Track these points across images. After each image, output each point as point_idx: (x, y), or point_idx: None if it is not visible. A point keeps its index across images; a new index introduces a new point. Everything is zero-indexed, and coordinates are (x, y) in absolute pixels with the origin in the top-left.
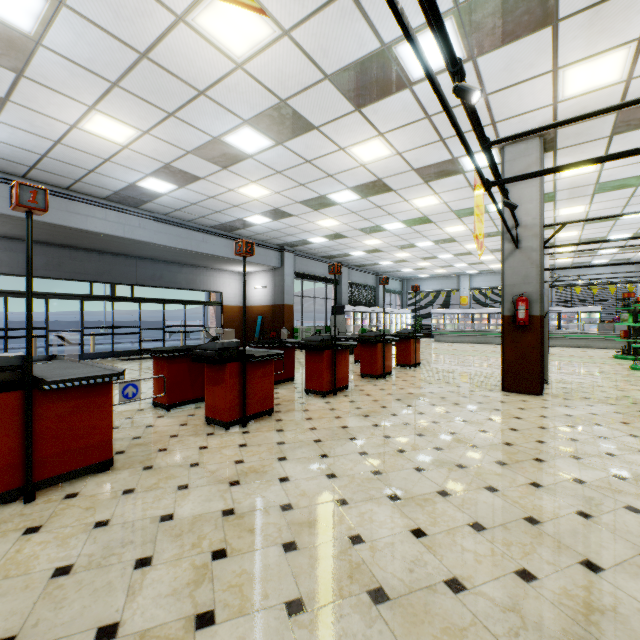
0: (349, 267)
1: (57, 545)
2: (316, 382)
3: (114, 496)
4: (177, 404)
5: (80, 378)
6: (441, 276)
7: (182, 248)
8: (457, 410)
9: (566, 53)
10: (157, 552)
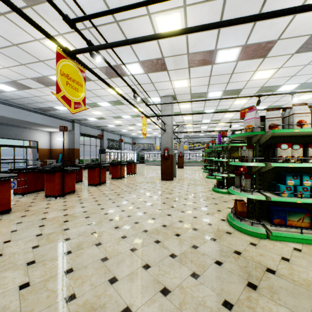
0: (107, 131)
1: (6, 228)
2: (92, 180)
3: (18, 217)
4: (28, 192)
5: (1, 177)
6: (149, 137)
7: (16, 118)
8: (144, 186)
9: (172, 78)
10: (45, 224)
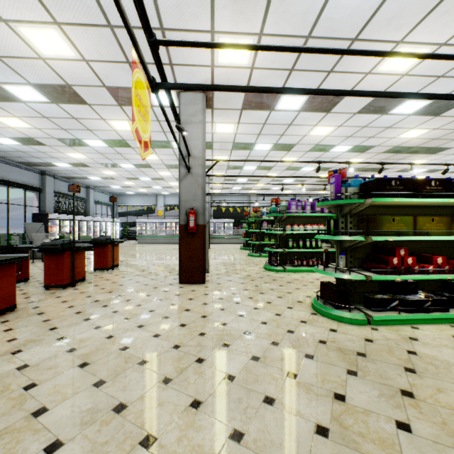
0: (56, 177)
1: None
2: None
3: None
4: None
5: None
6: (144, 194)
7: None
8: (138, 313)
9: (220, 19)
10: None
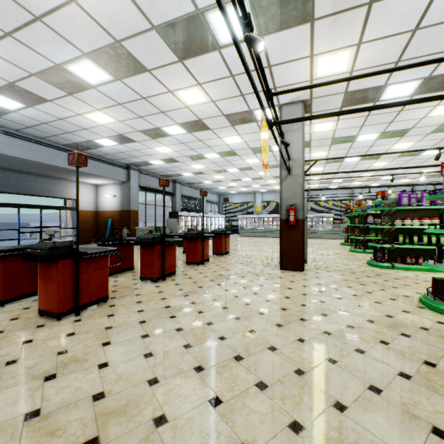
0: (182, 184)
1: None
2: (149, 271)
3: None
4: (13, 299)
5: None
6: (244, 193)
7: (35, 160)
8: (252, 285)
9: (318, 45)
10: None
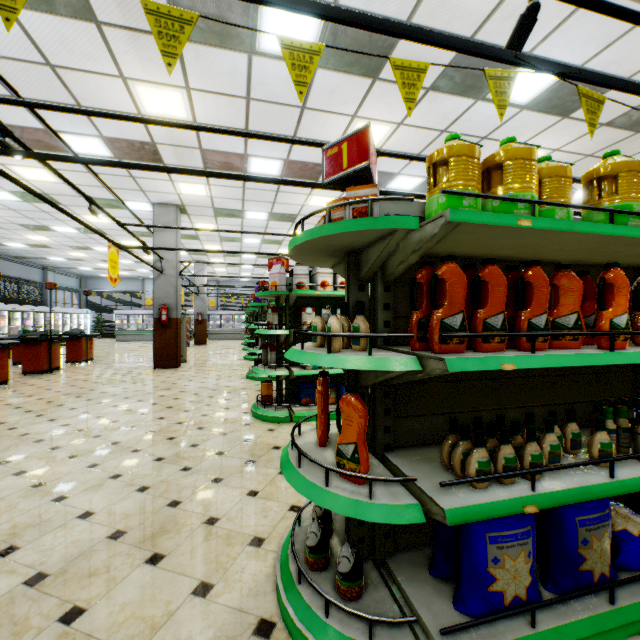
0: (2, 257)
1: None
2: None
3: None
4: None
5: None
6: (126, 278)
7: None
8: (113, 382)
9: (175, 177)
10: None
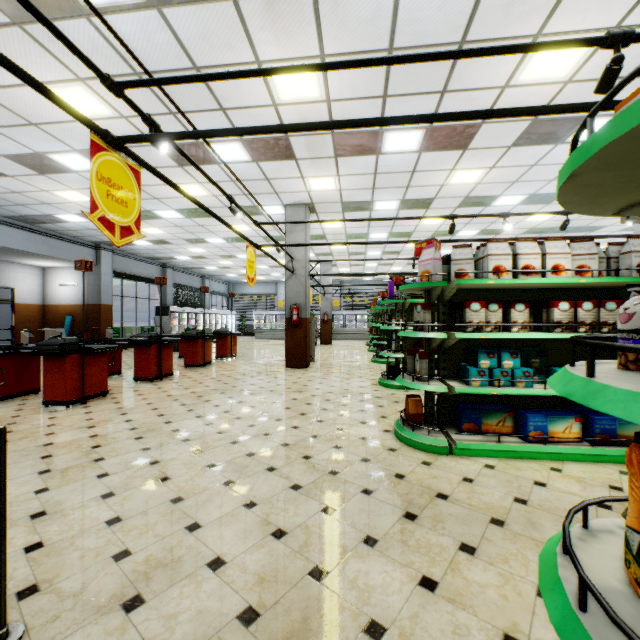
0: (175, 269)
1: None
2: (145, 371)
3: None
4: (2, 398)
5: None
6: (263, 282)
7: None
8: (251, 380)
9: (306, 172)
10: (54, 453)
